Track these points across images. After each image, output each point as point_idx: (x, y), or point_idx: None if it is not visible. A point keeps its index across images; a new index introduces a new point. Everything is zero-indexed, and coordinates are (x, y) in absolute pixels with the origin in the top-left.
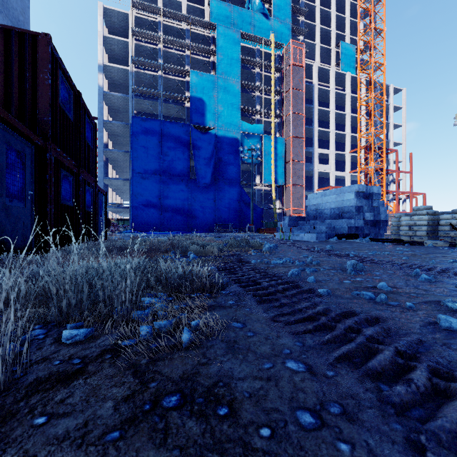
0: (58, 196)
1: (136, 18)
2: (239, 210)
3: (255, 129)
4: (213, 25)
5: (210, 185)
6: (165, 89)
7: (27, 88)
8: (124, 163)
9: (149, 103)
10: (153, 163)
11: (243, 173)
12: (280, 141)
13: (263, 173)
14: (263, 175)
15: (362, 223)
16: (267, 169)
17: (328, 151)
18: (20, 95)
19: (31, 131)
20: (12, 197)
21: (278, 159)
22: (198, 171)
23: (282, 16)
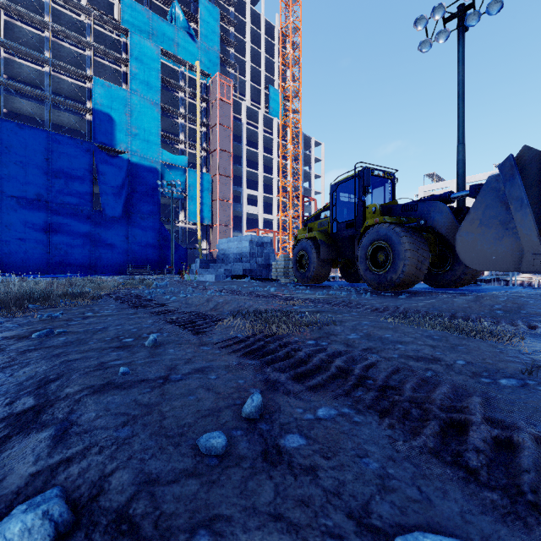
0: None
1: None
2: (159, 249)
3: (178, 161)
4: (126, 30)
5: (121, 219)
6: (55, 89)
7: None
8: None
9: (29, 105)
10: (36, 186)
11: (165, 207)
12: (207, 177)
13: (188, 210)
14: (187, 212)
15: (255, 266)
16: (192, 206)
17: (256, 192)
18: None
19: None
20: None
21: (205, 196)
22: (105, 201)
23: (210, 42)
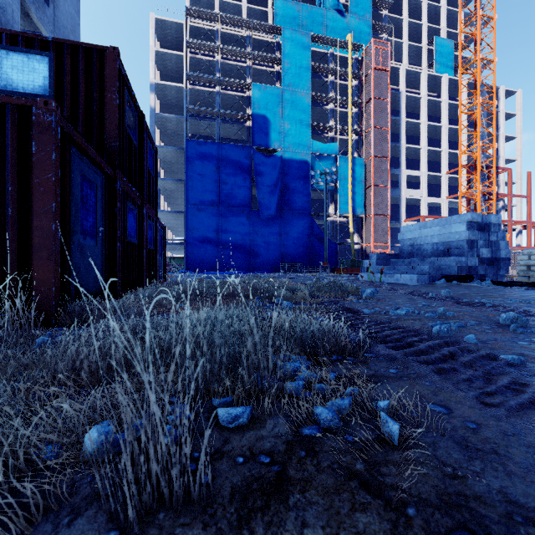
0: (125, 232)
1: (191, 28)
2: (309, 246)
3: (328, 149)
4: (279, 28)
5: (275, 217)
6: (222, 107)
7: (94, 110)
8: (177, 193)
9: (205, 124)
10: (209, 193)
11: (313, 202)
12: (359, 162)
13: (338, 201)
14: (337, 204)
15: (476, 262)
16: (343, 197)
17: (418, 172)
18: (87, 118)
19: (101, 159)
20: (85, 234)
21: (357, 184)
22: (261, 200)
23: (361, 12)
